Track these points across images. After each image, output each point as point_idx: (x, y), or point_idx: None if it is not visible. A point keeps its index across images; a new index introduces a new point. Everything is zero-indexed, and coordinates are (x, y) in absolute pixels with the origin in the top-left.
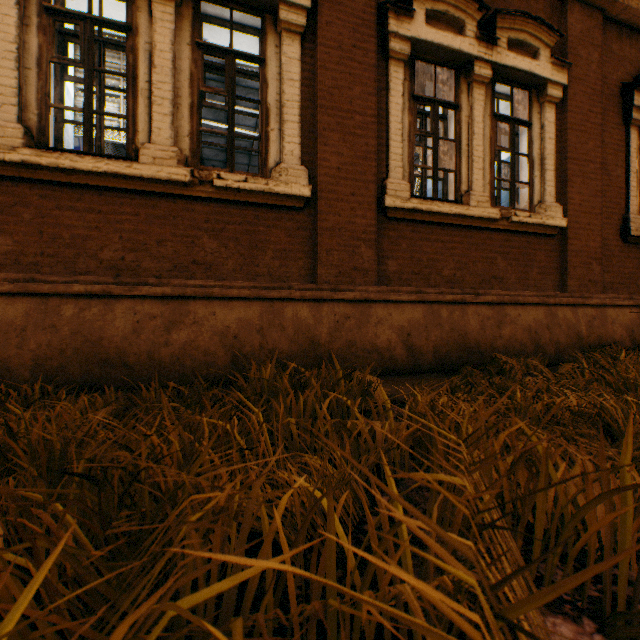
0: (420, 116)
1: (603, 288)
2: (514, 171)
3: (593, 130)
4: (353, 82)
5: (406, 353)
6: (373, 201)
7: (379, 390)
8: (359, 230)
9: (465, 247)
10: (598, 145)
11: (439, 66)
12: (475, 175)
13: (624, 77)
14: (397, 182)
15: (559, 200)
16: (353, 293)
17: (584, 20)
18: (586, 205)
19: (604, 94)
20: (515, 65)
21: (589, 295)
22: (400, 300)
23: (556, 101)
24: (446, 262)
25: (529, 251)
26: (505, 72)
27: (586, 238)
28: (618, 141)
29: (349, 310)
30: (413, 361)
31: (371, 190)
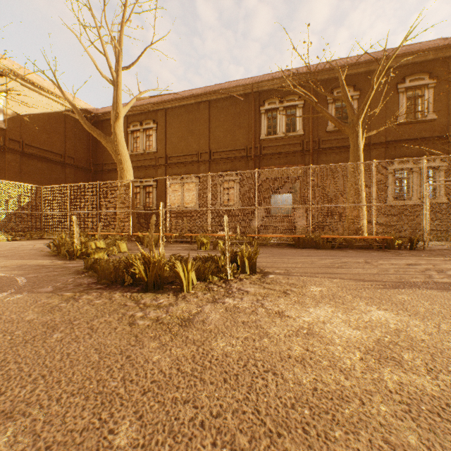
0: None
1: None
2: None
3: None
4: None
5: None
6: None
7: None
8: None
9: None
10: None
11: None
12: None
13: None
14: None
15: None
16: None
17: None
18: None
19: None
20: None
21: None
22: None
23: None
24: None
25: None
26: None
27: None
28: None
29: None
30: None
31: None
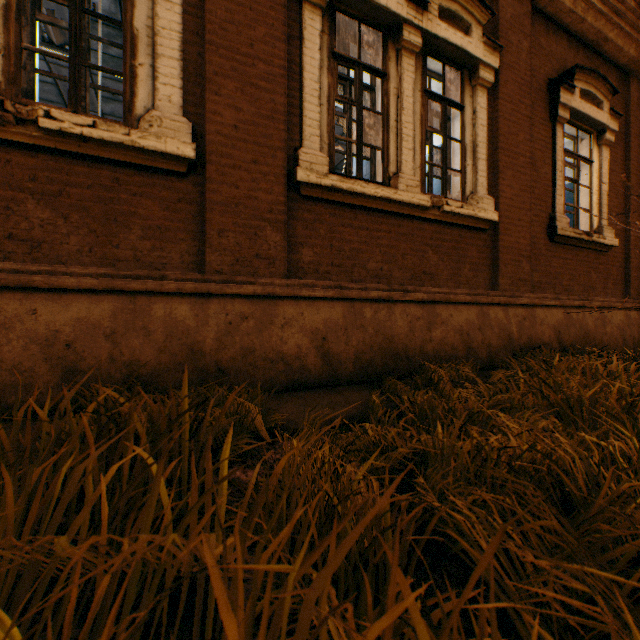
0: (344, 82)
1: (532, 287)
2: (446, 156)
3: (523, 122)
4: (255, 20)
5: (321, 361)
6: (282, 173)
7: (260, 421)
8: (263, 208)
9: (394, 237)
10: (528, 138)
11: (364, 24)
12: (404, 156)
13: (551, 73)
14: (313, 153)
15: (491, 193)
16: (253, 286)
17: (515, 5)
18: (517, 200)
19: (533, 87)
20: (447, 37)
21: (520, 294)
22: (315, 296)
23: (488, 86)
24: (372, 253)
25: (461, 245)
26: (437, 44)
27: (517, 234)
28: (546, 138)
29: (247, 308)
30: (330, 371)
31: (279, 159)
